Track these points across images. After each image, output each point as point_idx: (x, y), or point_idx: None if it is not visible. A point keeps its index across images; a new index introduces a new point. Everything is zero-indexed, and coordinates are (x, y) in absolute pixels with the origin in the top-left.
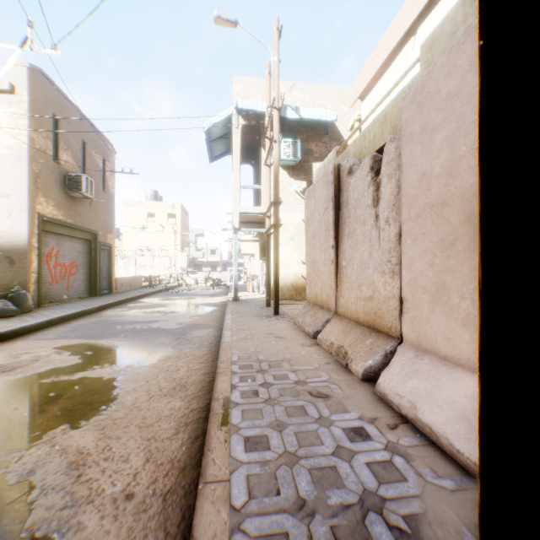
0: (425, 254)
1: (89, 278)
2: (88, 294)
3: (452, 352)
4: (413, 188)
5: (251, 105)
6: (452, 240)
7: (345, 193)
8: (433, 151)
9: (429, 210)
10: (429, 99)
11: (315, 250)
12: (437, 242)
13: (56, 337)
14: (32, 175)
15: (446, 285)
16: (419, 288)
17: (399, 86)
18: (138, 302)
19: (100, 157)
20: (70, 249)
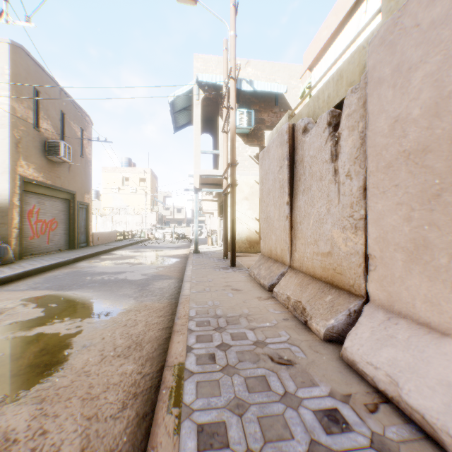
0: (399, 207)
1: (68, 232)
2: (67, 246)
3: (438, 319)
4: (381, 137)
5: (210, 78)
6: (437, 191)
7: (300, 151)
8: (410, 92)
9: (404, 159)
10: (404, 35)
11: (270, 207)
12: (415, 194)
13: (27, 288)
14: (13, 140)
15: (429, 242)
16: (390, 245)
17: (350, 50)
18: (111, 254)
19: (78, 127)
20: (50, 207)
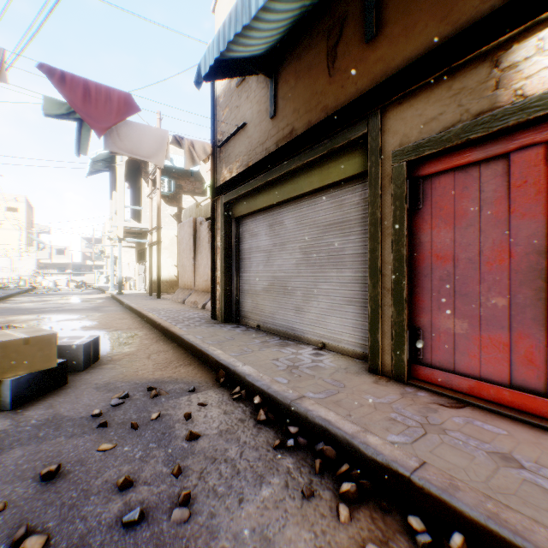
0: None
1: None
2: None
3: None
4: None
5: None
6: None
7: (199, 233)
8: None
9: None
10: None
11: (184, 259)
12: None
13: None
14: None
15: None
16: None
17: None
18: (16, 300)
19: None
20: None
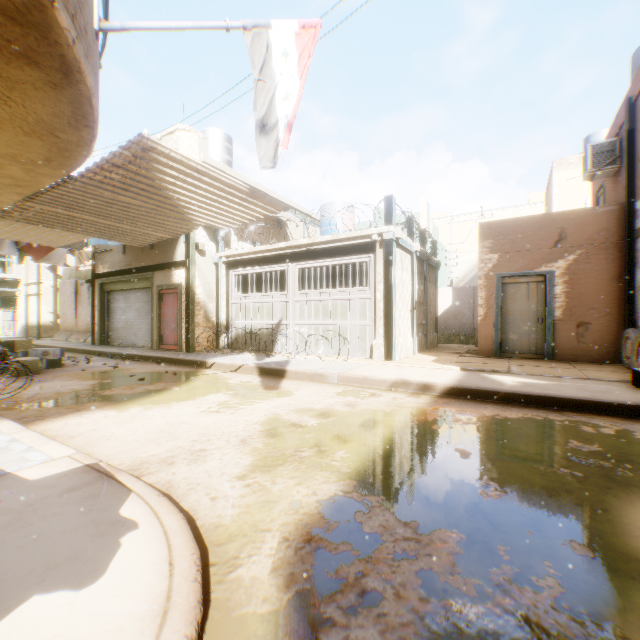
0: None
1: None
2: None
3: None
4: None
5: None
6: None
7: (81, 291)
8: None
9: None
10: None
11: (67, 308)
12: None
13: None
14: None
15: None
16: None
17: None
18: None
19: None
20: None
